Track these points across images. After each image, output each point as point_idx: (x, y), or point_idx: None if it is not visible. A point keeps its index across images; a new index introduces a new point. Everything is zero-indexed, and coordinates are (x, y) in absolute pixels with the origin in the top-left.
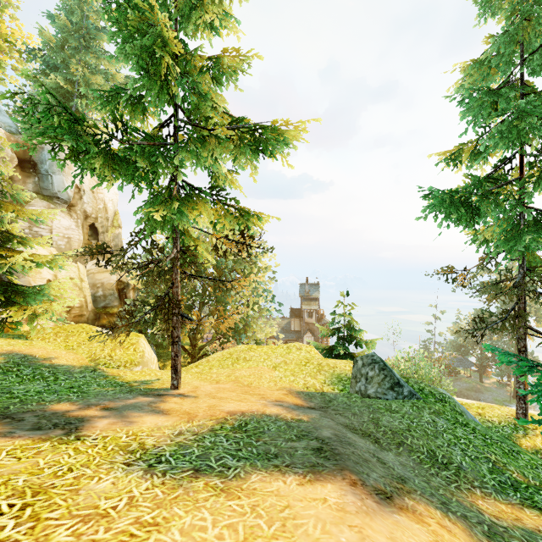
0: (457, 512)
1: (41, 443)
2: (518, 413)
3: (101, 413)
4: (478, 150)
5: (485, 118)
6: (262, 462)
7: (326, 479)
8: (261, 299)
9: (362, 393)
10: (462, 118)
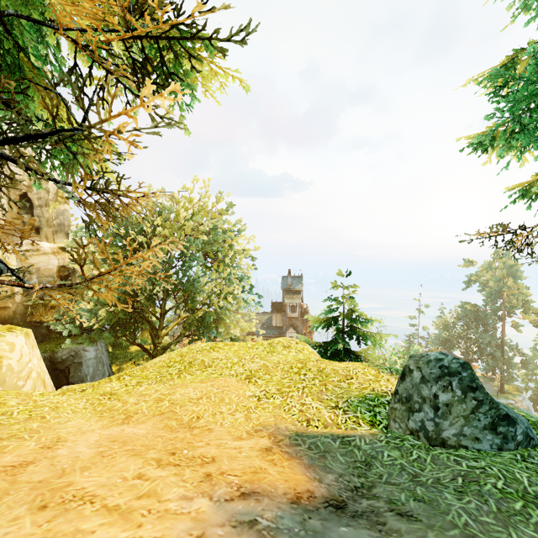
0: None
1: None
2: None
3: None
4: None
5: None
6: None
7: None
8: (237, 287)
9: (427, 438)
10: None
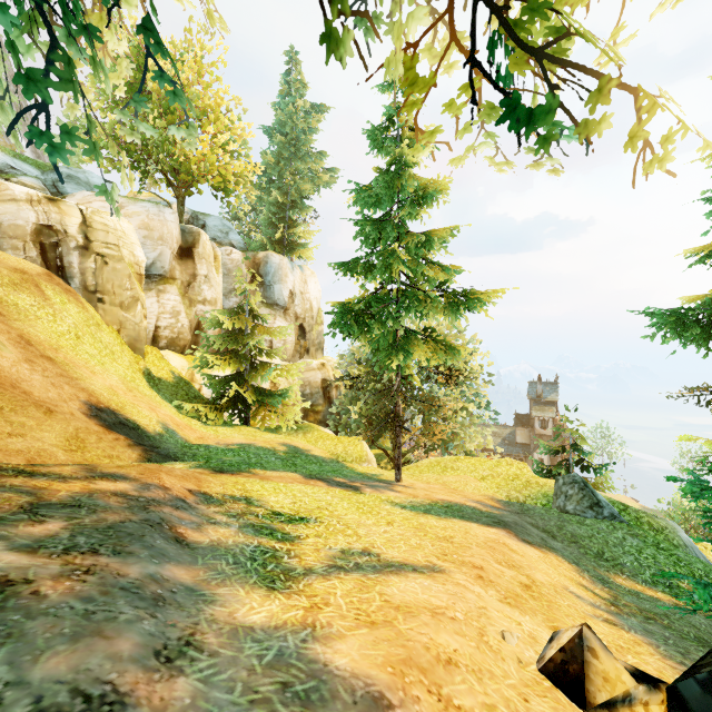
0: (582, 567)
1: (348, 491)
2: None
3: (363, 486)
4: None
5: None
6: (459, 518)
7: (493, 528)
8: (472, 404)
9: (560, 508)
10: None
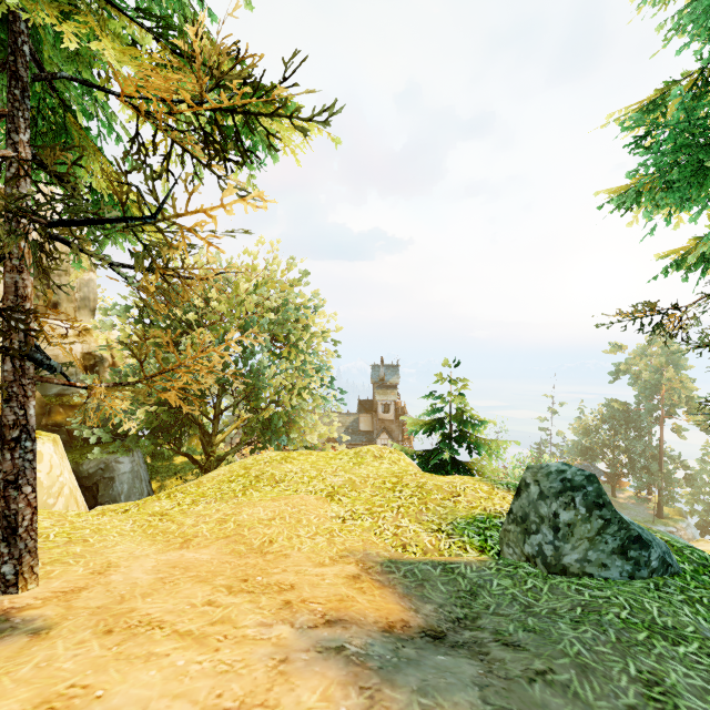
0: None
1: None
2: None
3: None
4: (707, 85)
5: None
6: None
7: None
8: (314, 380)
9: (545, 564)
10: (686, 15)
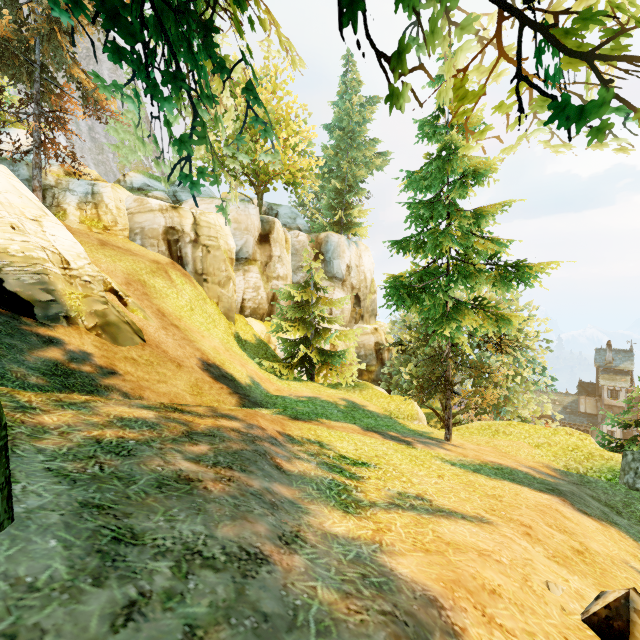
0: None
1: (401, 445)
2: None
3: (414, 441)
4: None
5: None
6: (509, 480)
7: (546, 494)
8: (526, 370)
9: (628, 485)
10: None
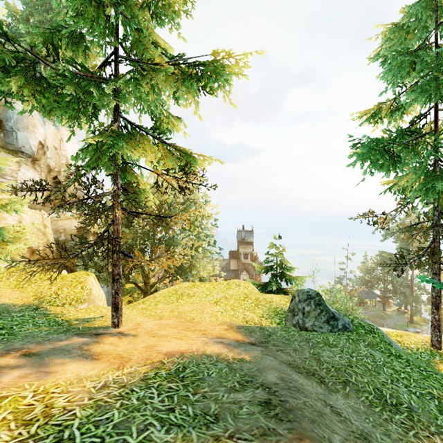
0: None
1: None
2: (433, 340)
3: (16, 361)
4: (396, 107)
5: (404, 77)
6: (198, 432)
7: None
8: (204, 242)
9: (299, 327)
10: (383, 77)
